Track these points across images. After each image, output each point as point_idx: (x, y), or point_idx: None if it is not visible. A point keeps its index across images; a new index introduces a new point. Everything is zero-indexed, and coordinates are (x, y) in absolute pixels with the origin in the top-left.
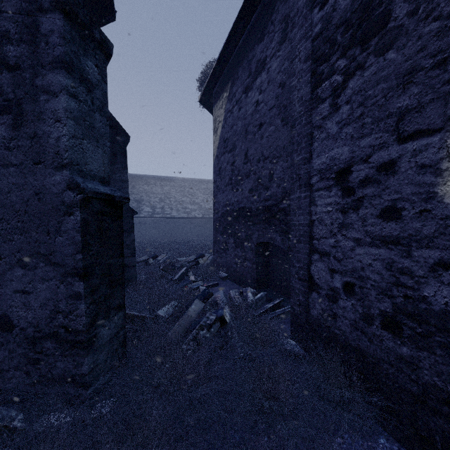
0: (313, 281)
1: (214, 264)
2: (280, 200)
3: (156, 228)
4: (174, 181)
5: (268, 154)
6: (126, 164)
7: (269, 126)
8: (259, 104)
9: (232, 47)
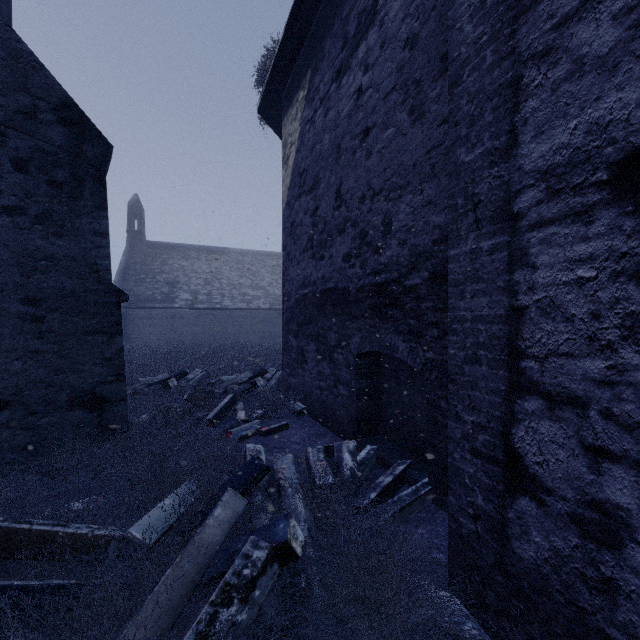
0: (521, 468)
1: (282, 388)
2: (405, 271)
3: (199, 324)
4: (227, 253)
5: (381, 184)
6: (104, 201)
7: (384, 129)
8: (362, 93)
9: (313, 1)
